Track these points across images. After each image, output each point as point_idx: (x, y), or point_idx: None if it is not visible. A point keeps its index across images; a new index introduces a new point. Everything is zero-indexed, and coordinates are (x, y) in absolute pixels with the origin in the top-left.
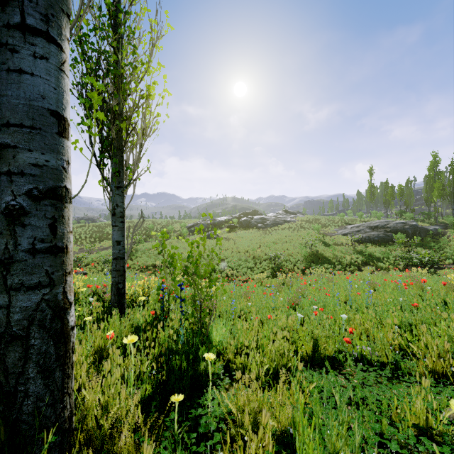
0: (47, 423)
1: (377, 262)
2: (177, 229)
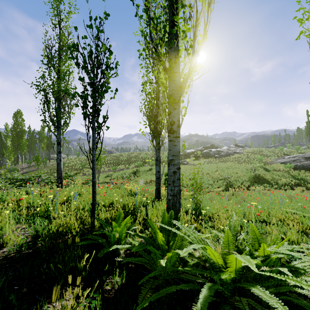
0: (179, 213)
1: (307, 184)
2: (161, 158)
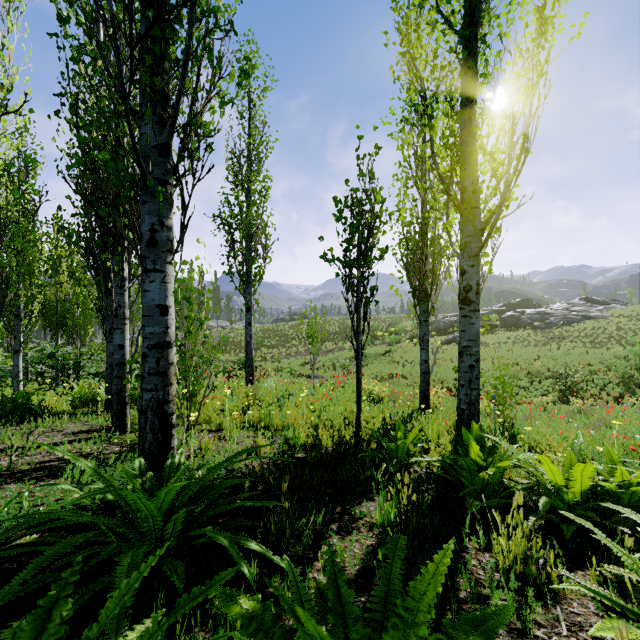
0: None
1: None
2: (408, 328)
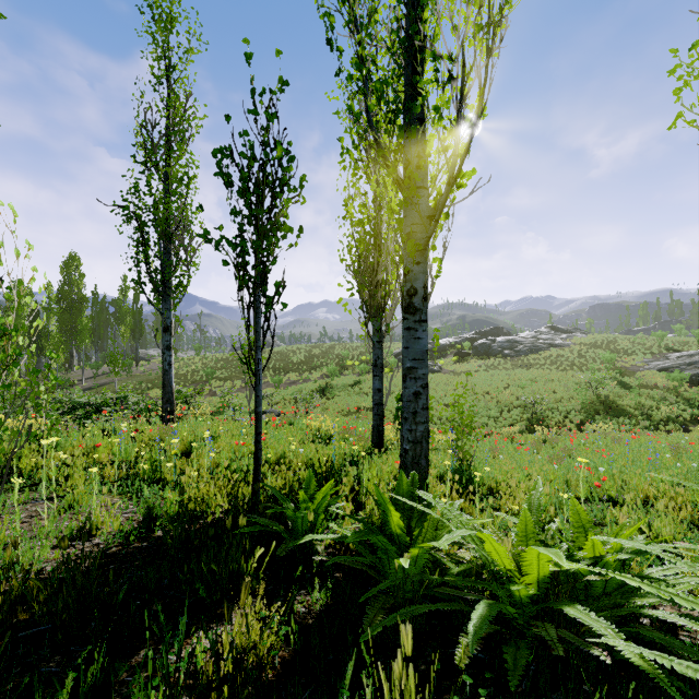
0: (426, 478)
1: None
2: None
